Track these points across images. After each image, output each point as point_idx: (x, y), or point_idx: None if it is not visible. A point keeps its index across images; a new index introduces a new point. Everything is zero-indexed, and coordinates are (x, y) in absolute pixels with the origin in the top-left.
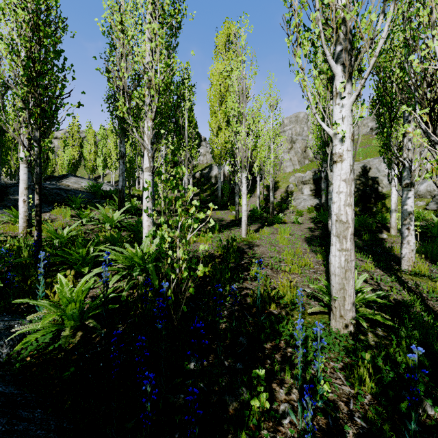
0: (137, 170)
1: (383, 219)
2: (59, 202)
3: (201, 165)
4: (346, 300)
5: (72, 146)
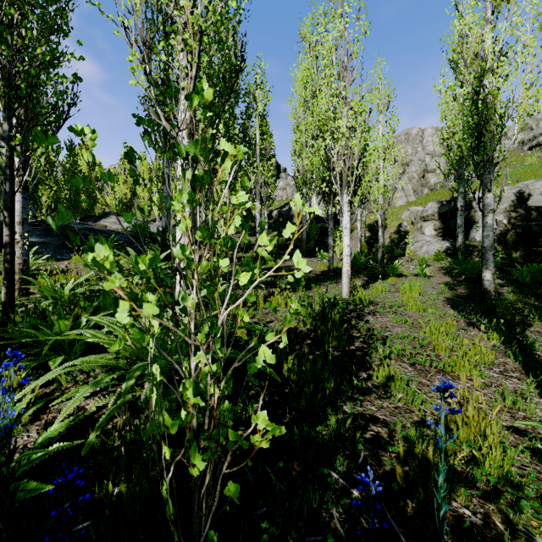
0: None
1: None
2: None
3: (280, 202)
4: None
5: (124, 183)
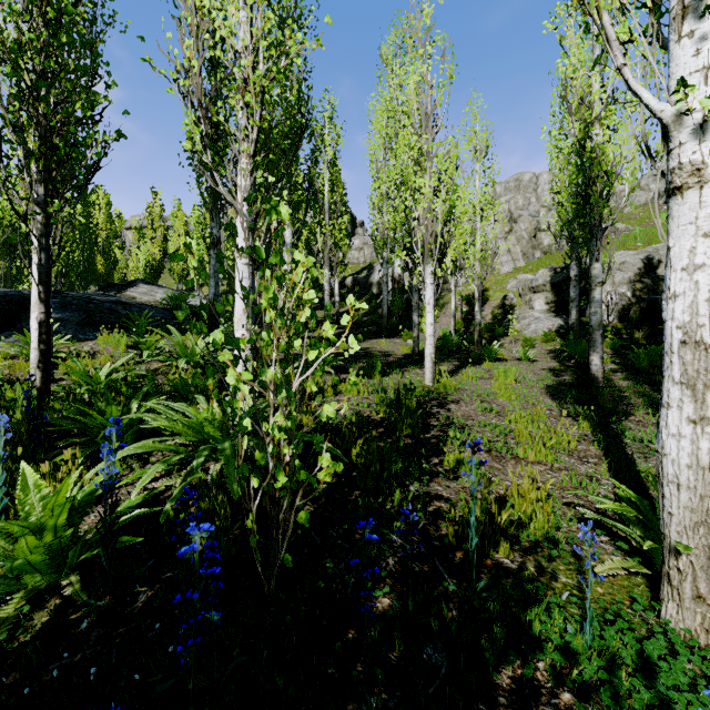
0: None
1: None
2: (114, 324)
3: (355, 266)
4: None
5: (152, 240)
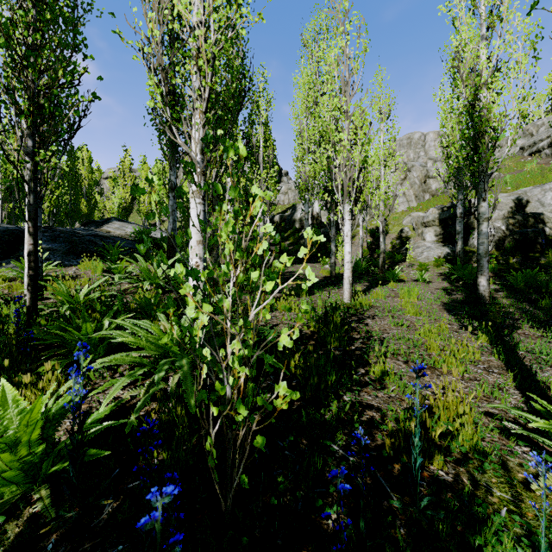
0: None
1: None
2: (92, 253)
3: (281, 207)
4: None
5: (124, 187)
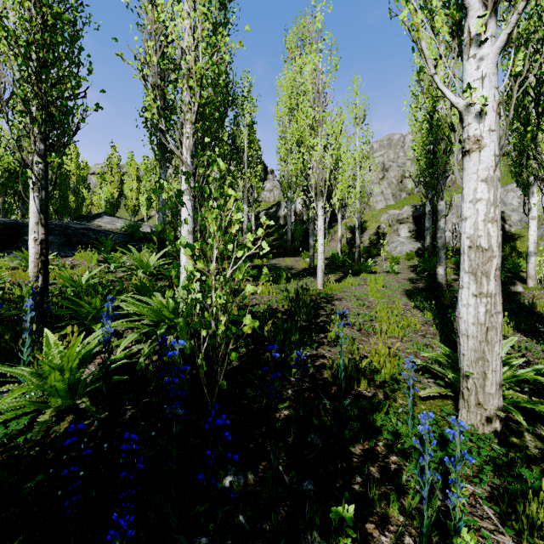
0: None
1: (515, 266)
2: (86, 245)
3: (267, 204)
4: (488, 377)
5: (111, 182)
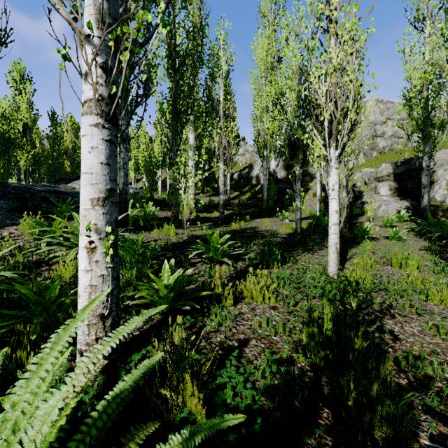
0: (159, 166)
1: None
2: (44, 210)
3: (239, 166)
4: None
5: None
